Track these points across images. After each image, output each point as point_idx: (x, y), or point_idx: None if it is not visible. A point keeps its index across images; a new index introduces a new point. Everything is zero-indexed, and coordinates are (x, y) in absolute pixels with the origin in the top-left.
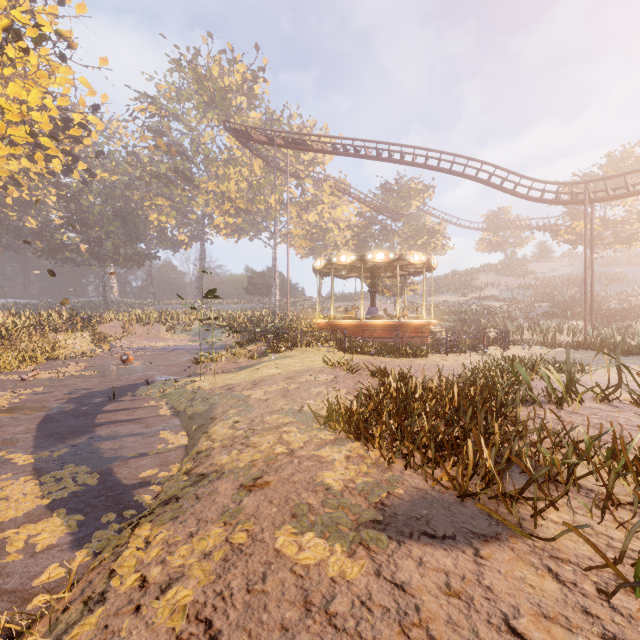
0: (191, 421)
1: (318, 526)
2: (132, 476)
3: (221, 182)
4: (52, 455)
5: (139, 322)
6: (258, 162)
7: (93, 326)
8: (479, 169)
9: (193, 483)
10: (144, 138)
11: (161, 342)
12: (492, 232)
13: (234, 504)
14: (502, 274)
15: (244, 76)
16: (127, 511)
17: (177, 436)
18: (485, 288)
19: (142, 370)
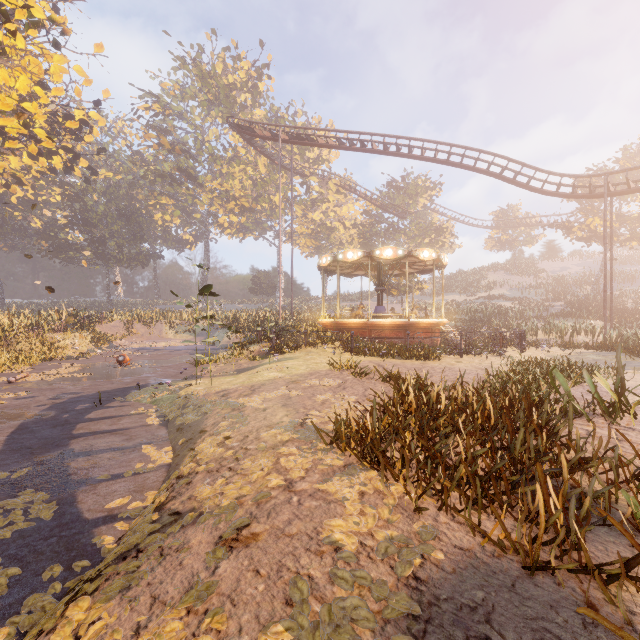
0: (179, 433)
1: (324, 627)
2: (97, 507)
3: (225, 180)
4: (11, 476)
5: (141, 322)
6: (262, 160)
7: (93, 326)
8: (491, 162)
9: (162, 526)
10: (148, 136)
11: (163, 342)
12: (501, 230)
13: (206, 572)
14: (511, 273)
15: (248, 73)
16: (78, 561)
17: (161, 452)
18: (494, 287)
19: (138, 372)
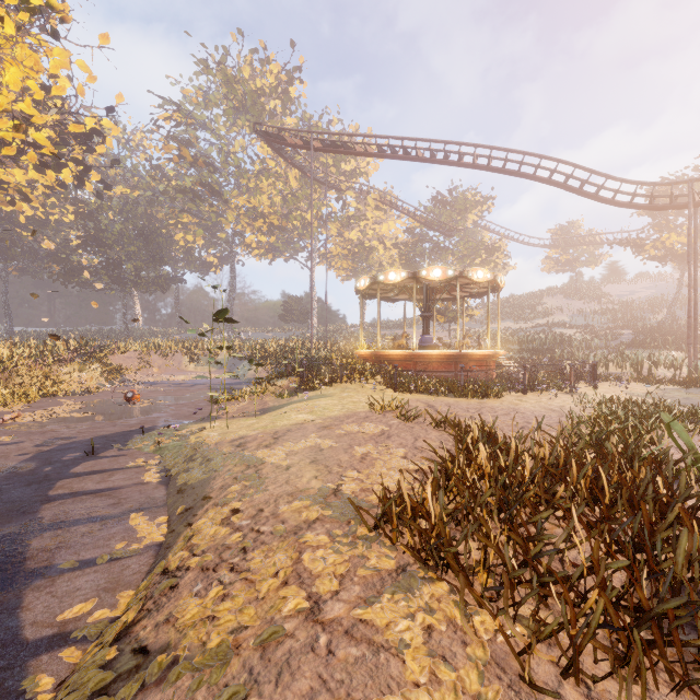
0: (179, 497)
1: None
2: (46, 618)
3: (252, 196)
4: None
5: (158, 352)
6: (294, 173)
7: (104, 357)
8: (554, 169)
9: (116, 678)
10: (167, 147)
11: (181, 375)
12: (560, 249)
13: None
14: (572, 297)
15: (278, 77)
16: None
17: (152, 524)
18: (553, 313)
19: (147, 411)
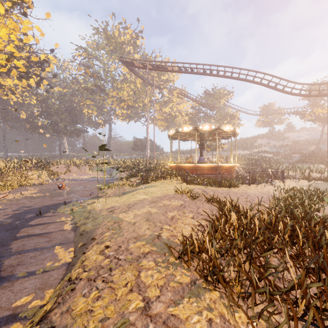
0: (80, 238)
1: None
2: (7, 305)
3: (119, 91)
4: None
5: (75, 165)
6: (139, 80)
7: (49, 167)
8: (263, 78)
9: None
10: (79, 69)
11: (85, 176)
12: (265, 116)
13: None
14: (270, 139)
15: (131, 36)
16: None
17: (66, 252)
18: (261, 146)
19: (68, 193)
